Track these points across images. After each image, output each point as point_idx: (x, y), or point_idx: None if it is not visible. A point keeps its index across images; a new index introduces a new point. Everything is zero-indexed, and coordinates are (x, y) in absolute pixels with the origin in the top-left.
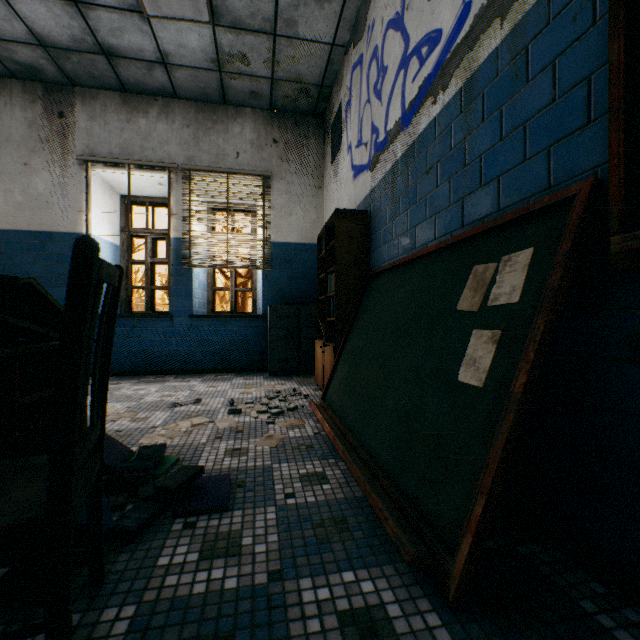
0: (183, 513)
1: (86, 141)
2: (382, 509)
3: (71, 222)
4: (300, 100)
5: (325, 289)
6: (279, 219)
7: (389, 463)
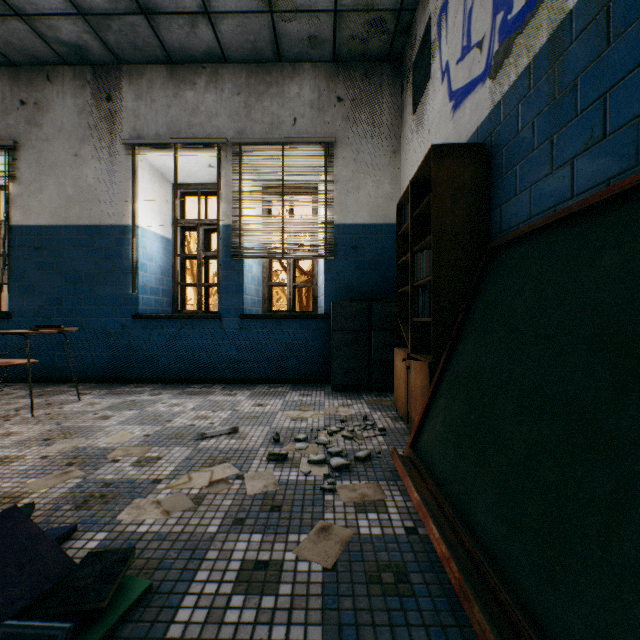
0: None
1: (133, 123)
2: None
3: (118, 214)
4: (371, 39)
5: (410, 276)
6: (344, 195)
7: None
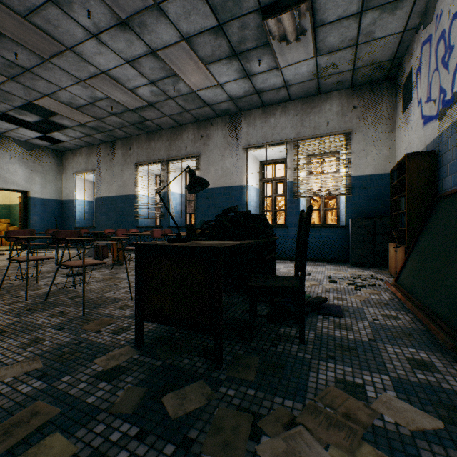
0: (321, 313)
1: (246, 138)
2: (435, 329)
3: (240, 180)
4: (374, 74)
5: (397, 208)
6: (357, 160)
7: (445, 314)
